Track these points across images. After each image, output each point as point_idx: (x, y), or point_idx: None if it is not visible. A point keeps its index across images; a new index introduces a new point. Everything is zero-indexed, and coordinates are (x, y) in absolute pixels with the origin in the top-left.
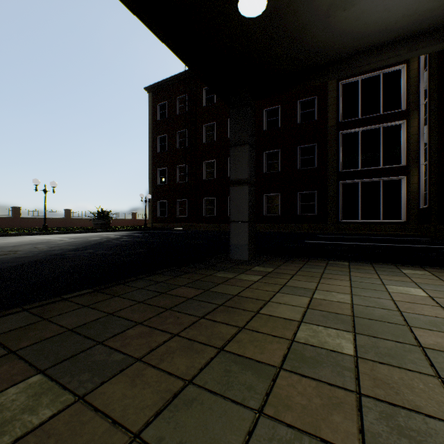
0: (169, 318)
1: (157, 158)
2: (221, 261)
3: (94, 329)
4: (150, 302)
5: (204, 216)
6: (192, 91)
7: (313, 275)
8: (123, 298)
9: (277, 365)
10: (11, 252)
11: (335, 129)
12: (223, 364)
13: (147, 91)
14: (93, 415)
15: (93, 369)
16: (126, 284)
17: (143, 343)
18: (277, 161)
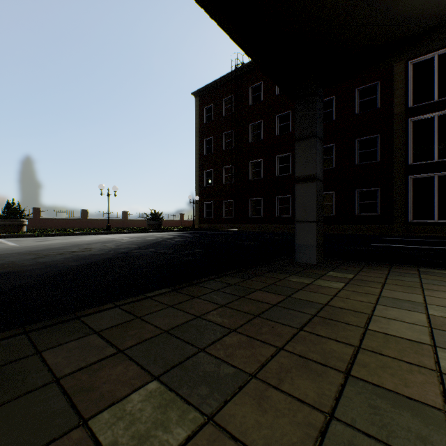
0: (263, 326)
1: (204, 160)
2: (287, 264)
3: (189, 333)
4: (232, 306)
5: (250, 217)
6: (238, 91)
7: (409, 284)
8: (204, 300)
9: (440, 407)
10: (87, 250)
11: (403, 116)
12: (361, 396)
13: (194, 96)
14: (233, 445)
15: (208, 382)
16: (199, 284)
17: (248, 355)
18: (331, 156)
